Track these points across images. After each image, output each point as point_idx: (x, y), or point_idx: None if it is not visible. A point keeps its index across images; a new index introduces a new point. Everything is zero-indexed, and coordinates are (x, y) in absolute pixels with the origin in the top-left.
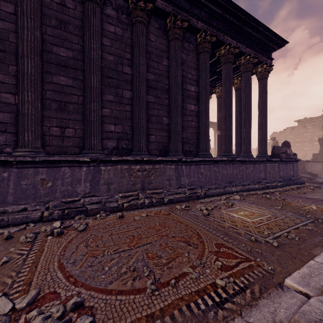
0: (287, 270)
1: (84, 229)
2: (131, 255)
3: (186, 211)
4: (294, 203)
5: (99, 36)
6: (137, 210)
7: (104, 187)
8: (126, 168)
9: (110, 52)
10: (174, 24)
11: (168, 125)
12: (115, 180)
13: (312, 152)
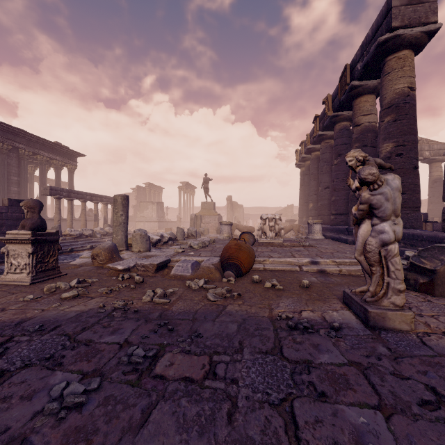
0: None
1: None
2: None
3: None
4: None
5: None
6: None
7: None
8: None
9: None
10: (3, 147)
11: None
12: None
13: None
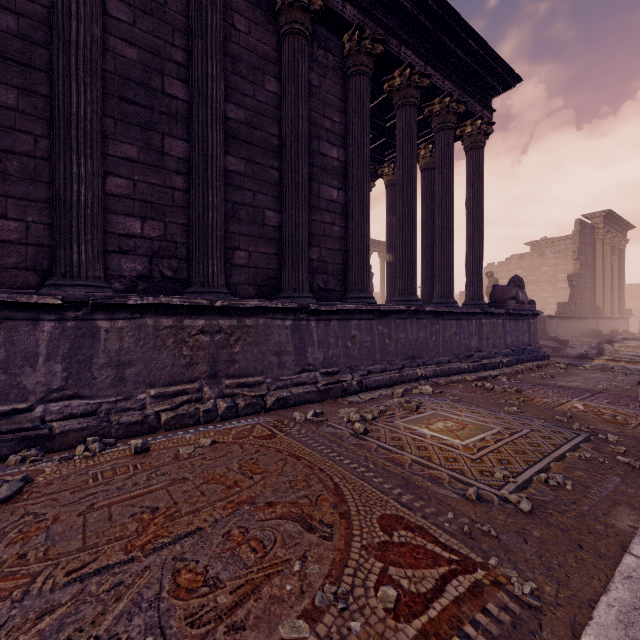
0: (572, 590)
1: (10, 496)
2: (122, 584)
3: (316, 426)
4: (541, 398)
5: None
6: (194, 429)
7: (106, 373)
8: (169, 325)
9: (129, 39)
10: None
11: (279, 229)
12: (140, 355)
13: (555, 302)
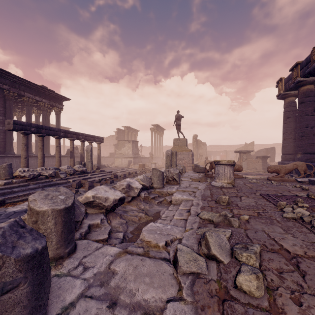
0: None
1: None
2: None
3: None
4: None
5: None
6: None
7: None
8: None
9: None
10: None
11: None
12: None
13: None
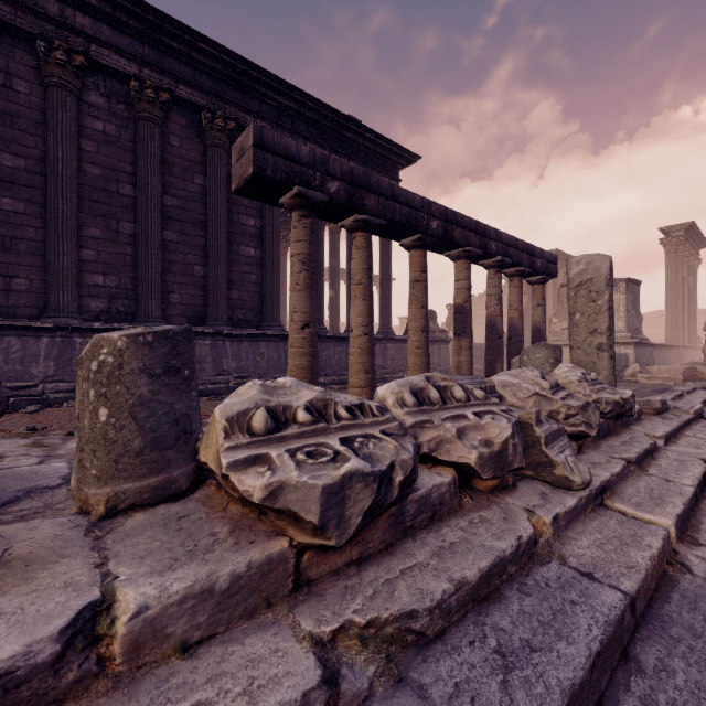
0: None
1: (36, 411)
2: None
3: (212, 402)
4: None
5: (73, 140)
6: None
7: None
8: None
9: (95, 162)
10: (212, 124)
11: (206, 278)
12: None
13: None
